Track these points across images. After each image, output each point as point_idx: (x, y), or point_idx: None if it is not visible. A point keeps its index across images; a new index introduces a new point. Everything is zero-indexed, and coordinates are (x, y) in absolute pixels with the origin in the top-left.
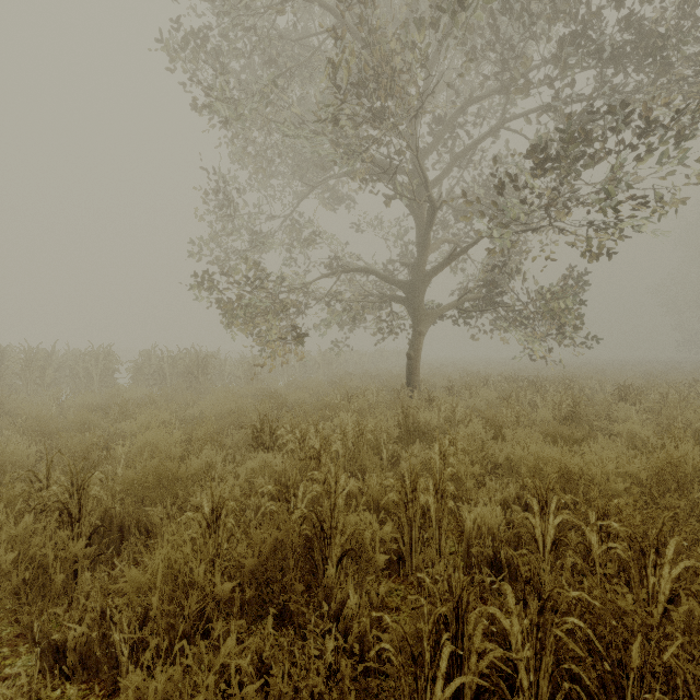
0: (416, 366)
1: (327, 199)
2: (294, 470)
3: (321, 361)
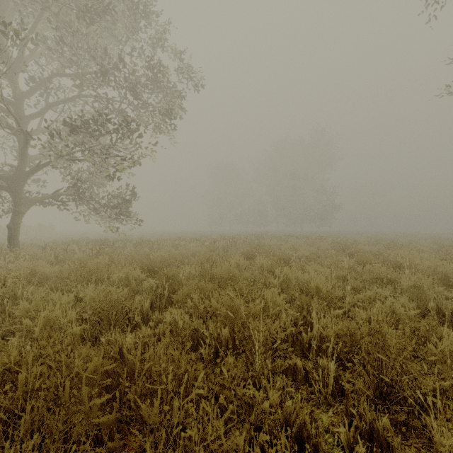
0: (15, 234)
1: None
2: None
3: None
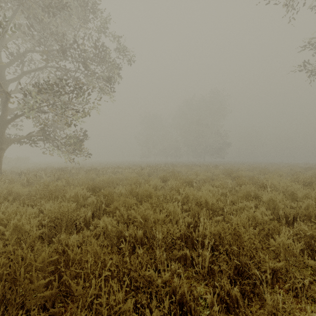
0: None
1: None
2: None
3: None
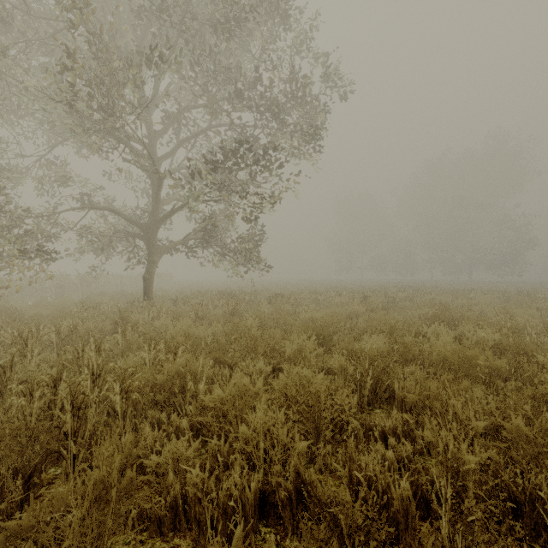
0: (150, 285)
1: (80, 148)
2: (8, 356)
3: (79, 283)
